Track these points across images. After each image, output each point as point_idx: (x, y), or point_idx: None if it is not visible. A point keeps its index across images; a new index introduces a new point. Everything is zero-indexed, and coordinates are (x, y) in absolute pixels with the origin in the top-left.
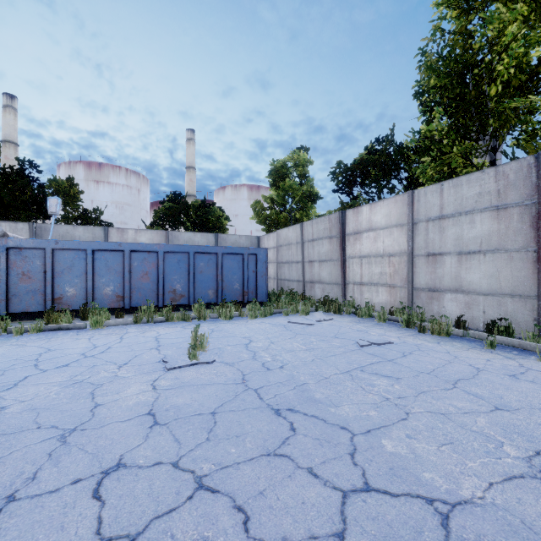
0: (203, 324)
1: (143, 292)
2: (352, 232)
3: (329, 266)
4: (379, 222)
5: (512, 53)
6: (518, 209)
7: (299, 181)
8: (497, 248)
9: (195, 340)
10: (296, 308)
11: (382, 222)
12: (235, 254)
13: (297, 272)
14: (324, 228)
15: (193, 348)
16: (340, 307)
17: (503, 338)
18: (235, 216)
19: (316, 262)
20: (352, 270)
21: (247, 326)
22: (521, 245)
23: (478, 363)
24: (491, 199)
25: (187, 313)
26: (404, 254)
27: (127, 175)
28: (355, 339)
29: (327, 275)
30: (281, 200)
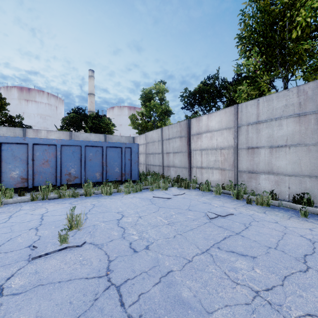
0: (88, 199)
1: (44, 175)
2: (195, 133)
3: (180, 156)
4: (213, 126)
5: (308, 8)
6: (315, 115)
7: (160, 102)
8: (299, 143)
9: (71, 220)
10: (158, 185)
11: (216, 126)
12: (116, 147)
13: (158, 160)
14: (176, 131)
15: (69, 228)
16: (188, 184)
17: (309, 208)
18: (120, 125)
19: (171, 153)
20: (195, 159)
21: (122, 201)
22: (317, 141)
23: (306, 234)
24: (294, 109)
25: (79, 190)
26: (231, 147)
27: (48, 97)
28: (204, 211)
29: (178, 161)
30: (148, 114)
